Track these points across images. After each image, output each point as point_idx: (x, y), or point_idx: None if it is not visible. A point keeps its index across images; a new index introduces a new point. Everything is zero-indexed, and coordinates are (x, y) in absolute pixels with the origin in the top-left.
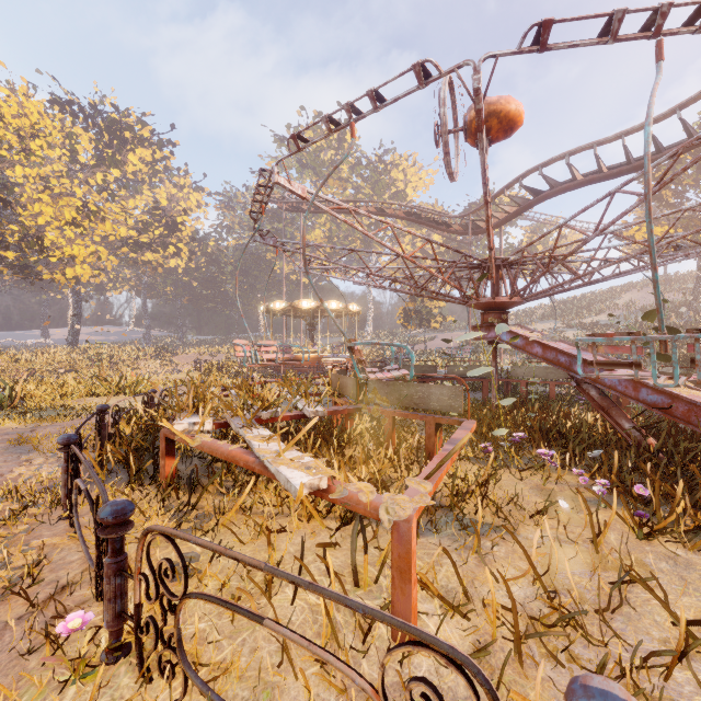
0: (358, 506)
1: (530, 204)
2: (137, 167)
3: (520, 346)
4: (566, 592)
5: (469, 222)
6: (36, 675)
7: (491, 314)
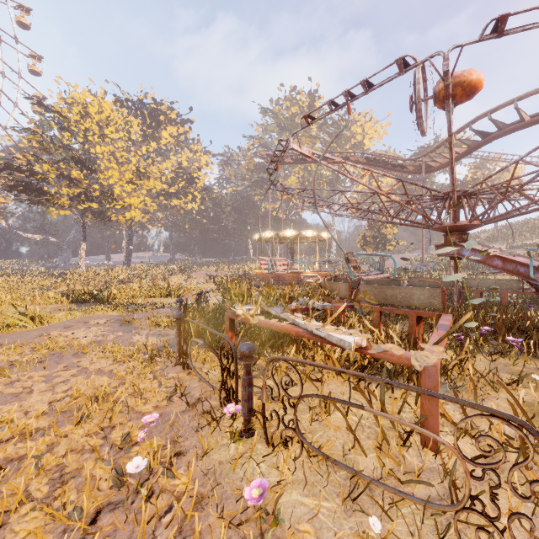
0: (392, 357)
1: (479, 144)
2: (167, 140)
3: (481, 260)
4: None
5: (422, 163)
6: (208, 438)
7: (453, 235)
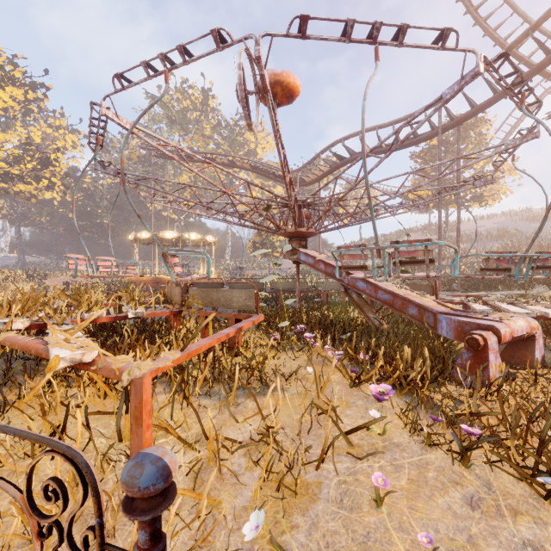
0: (110, 372)
1: (337, 166)
2: (8, 104)
3: (312, 264)
4: (287, 425)
5: (297, 177)
6: None
7: (294, 241)
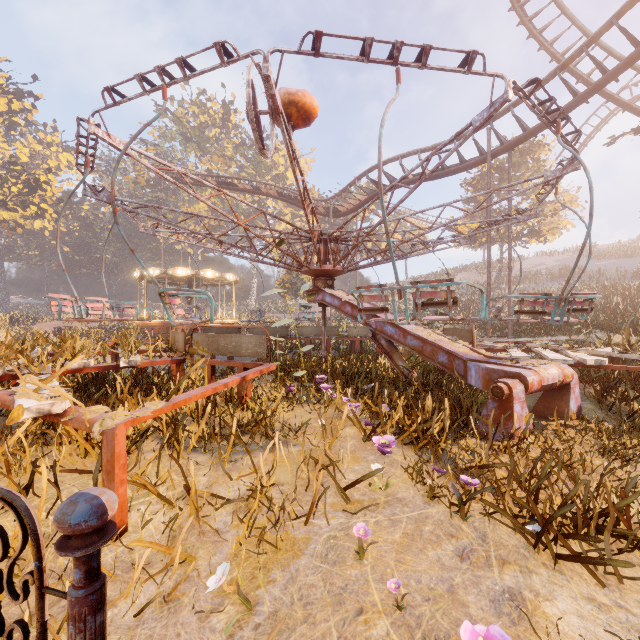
0: (82, 424)
1: (376, 194)
2: None
3: (338, 306)
4: (286, 482)
5: (330, 206)
6: None
7: (319, 280)
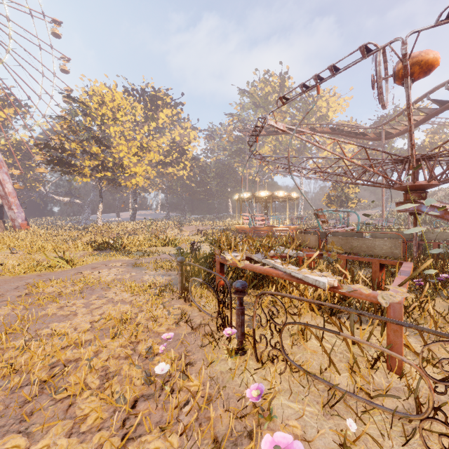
0: (361, 296)
1: (437, 112)
2: (163, 120)
3: (439, 215)
4: None
5: (382, 131)
6: (210, 354)
7: (412, 194)
